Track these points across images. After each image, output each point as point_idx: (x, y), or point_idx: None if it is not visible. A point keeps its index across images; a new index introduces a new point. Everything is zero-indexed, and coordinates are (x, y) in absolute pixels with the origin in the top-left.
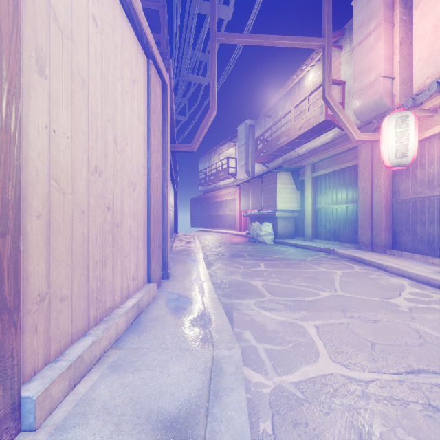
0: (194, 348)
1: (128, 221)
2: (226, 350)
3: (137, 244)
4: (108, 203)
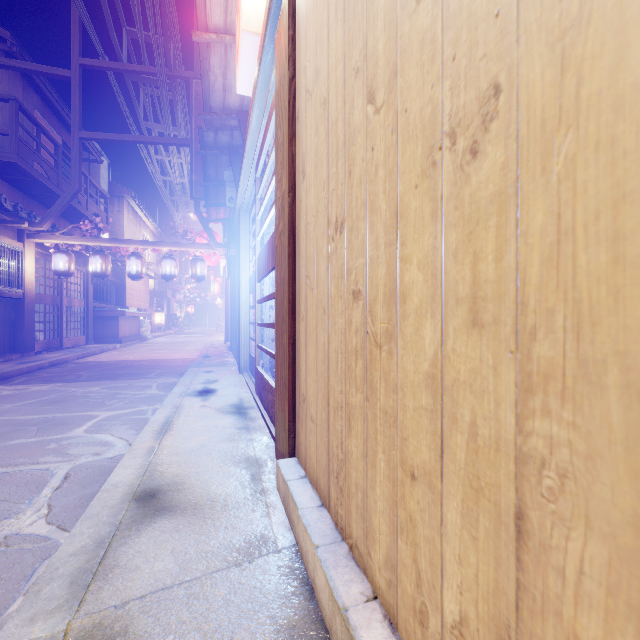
0: (121, 618)
1: (425, 331)
2: (32, 638)
3: (514, 494)
4: (357, 282)
